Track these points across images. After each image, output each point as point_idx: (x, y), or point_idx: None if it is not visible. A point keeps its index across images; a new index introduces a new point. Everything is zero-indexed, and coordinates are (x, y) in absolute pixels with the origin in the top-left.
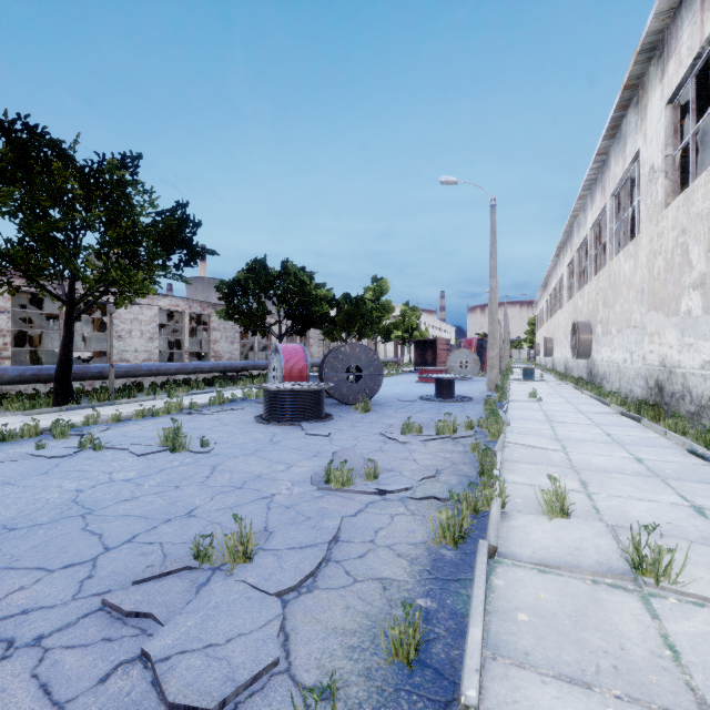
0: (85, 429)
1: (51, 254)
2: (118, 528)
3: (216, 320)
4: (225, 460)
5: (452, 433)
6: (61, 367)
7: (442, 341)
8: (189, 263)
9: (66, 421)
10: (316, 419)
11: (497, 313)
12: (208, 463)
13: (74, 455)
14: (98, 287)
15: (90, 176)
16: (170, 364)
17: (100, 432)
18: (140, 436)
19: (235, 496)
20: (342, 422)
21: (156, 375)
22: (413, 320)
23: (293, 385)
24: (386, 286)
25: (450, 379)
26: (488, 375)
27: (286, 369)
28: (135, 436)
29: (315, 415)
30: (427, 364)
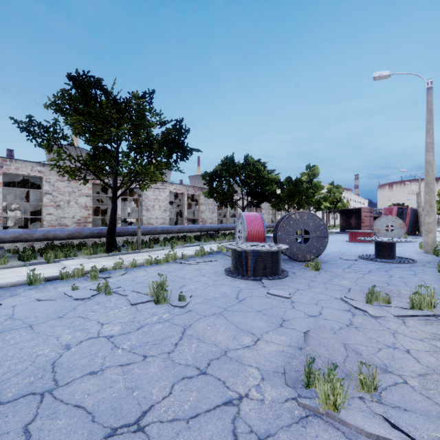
0: (112, 273)
1: (102, 158)
2: (54, 438)
3: (203, 198)
4: (196, 321)
5: (431, 308)
6: (110, 228)
7: (365, 209)
8: (183, 159)
9: (106, 264)
10: (274, 276)
11: (434, 183)
12: (180, 322)
13: (91, 298)
14: (129, 178)
15: (120, 103)
16: (174, 226)
17: (120, 275)
18: (141, 282)
19: (196, 391)
20: (297, 279)
21: (166, 233)
22: (337, 194)
23: (254, 245)
24: (317, 171)
25: (391, 243)
26: (424, 238)
27: (248, 232)
28: (139, 282)
29: (273, 272)
30: (351, 227)
